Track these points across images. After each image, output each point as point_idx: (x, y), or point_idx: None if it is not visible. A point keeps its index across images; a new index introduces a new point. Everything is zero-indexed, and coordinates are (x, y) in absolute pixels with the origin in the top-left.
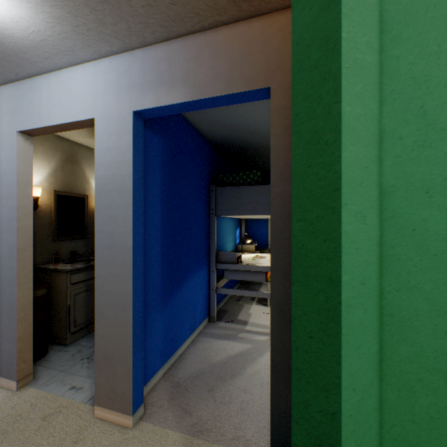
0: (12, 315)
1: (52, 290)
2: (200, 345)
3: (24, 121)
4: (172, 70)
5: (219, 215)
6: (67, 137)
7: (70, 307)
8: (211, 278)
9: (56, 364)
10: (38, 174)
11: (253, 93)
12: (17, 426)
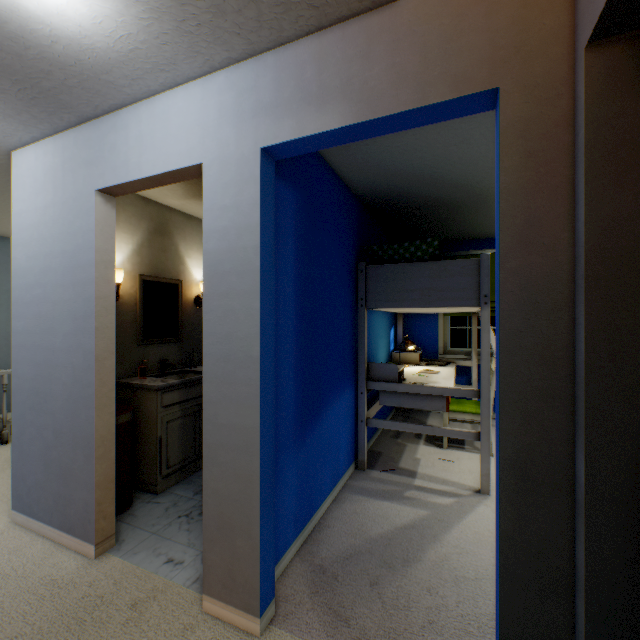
0: (89, 451)
1: (138, 414)
2: (348, 506)
3: (104, 174)
4: (324, 77)
5: (372, 308)
6: (155, 200)
7: (162, 440)
8: (360, 403)
9: (144, 521)
10: (118, 251)
11: (463, 101)
12: (98, 615)
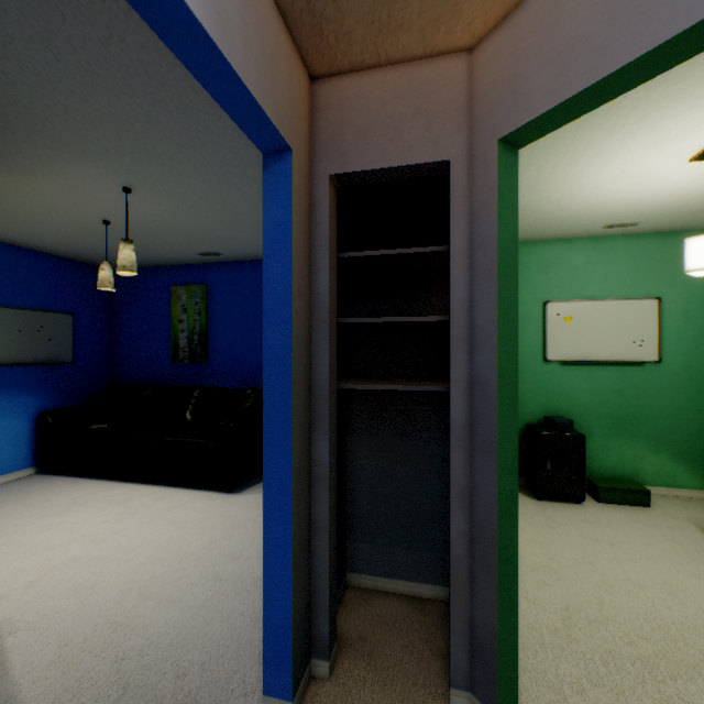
0: None
1: None
2: None
3: None
4: None
5: None
6: None
7: None
8: None
9: None
10: None
11: (273, 135)
12: None
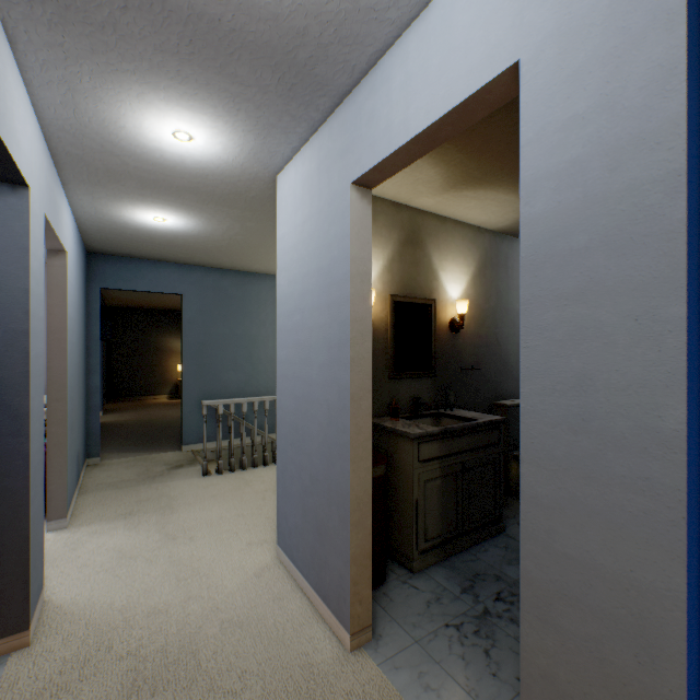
0: (344, 512)
1: (389, 464)
2: None
3: (360, 159)
4: None
5: None
6: (406, 203)
7: (418, 504)
8: None
9: (401, 613)
10: None
11: None
12: None
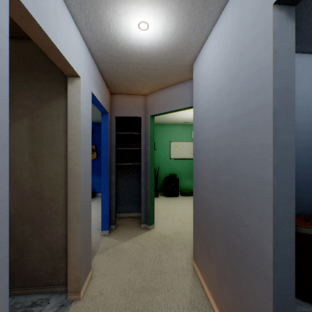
0: None
1: None
2: None
3: None
4: (99, 84)
5: None
6: None
7: None
8: None
9: None
10: None
11: (105, 111)
12: None
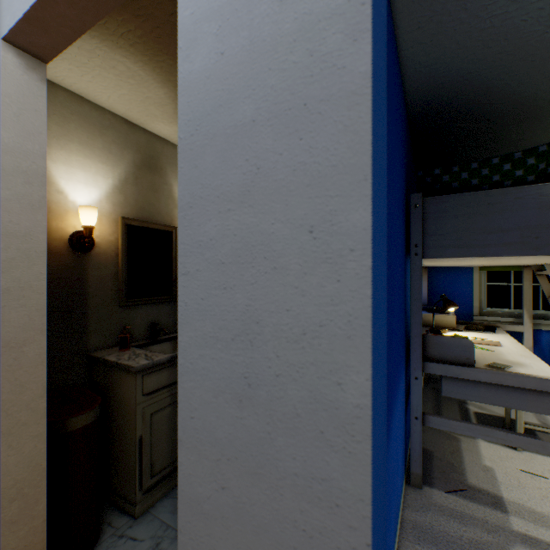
0: None
1: (113, 401)
2: None
3: (11, 3)
4: None
5: (432, 257)
6: (143, 126)
7: (143, 440)
8: (413, 392)
9: None
10: (93, 186)
11: None
12: None
